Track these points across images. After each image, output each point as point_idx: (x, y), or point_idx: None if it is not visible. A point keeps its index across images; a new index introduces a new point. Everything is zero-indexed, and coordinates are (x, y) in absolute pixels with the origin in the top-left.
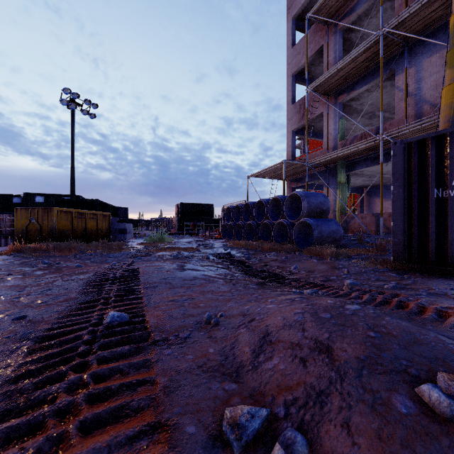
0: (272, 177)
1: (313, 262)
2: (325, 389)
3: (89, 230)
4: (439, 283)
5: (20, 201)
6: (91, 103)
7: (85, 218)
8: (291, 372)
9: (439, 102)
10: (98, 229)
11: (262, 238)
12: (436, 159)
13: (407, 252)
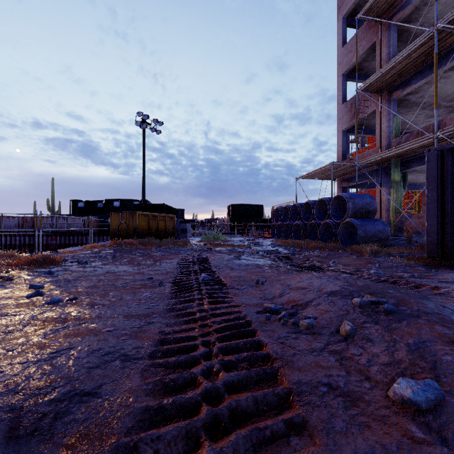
0: (321, 178)
1: (352, 258)
2: (311, 300)
3: (160, 229)
4: None
5: (102, 205)
6: (157, 121)
7: (157, 219)
8: (297, 297)
9: None
10: (166, 229)
11: (309, 237)
12: None
13: (440, 250)
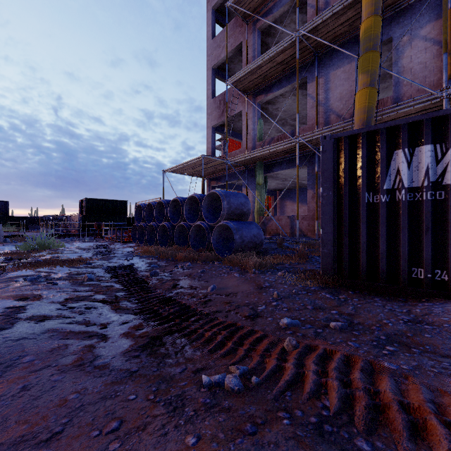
0: (191, 174)
1: (235, 278)
2: None
3: None
4: (381, 308)
5: None
6: None
7: None
8: None
9: (343, 113)
10: None
11: (178, 243)
12: (367, 159)
13: (337, 265)
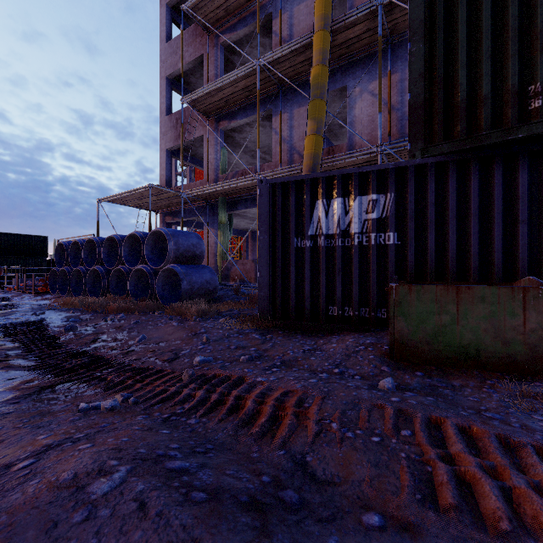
0: (139, 206)
1: (172, 327)
2: None
3: None
4: (296, 343)
5: None
6: None
7: None
8: None
9: None
10: None
11: (115, 292)
12: (296, 206)
13: (272, 307)
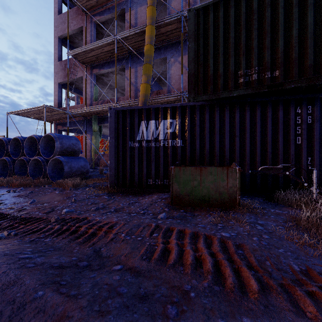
0: (38, 118)
1: (54, 194)
2: None
3: None
4: (127, 199)
5: None
6: None
7: None
8: None
9: None
10: None
11: (19, 174)
12: (130, 124)
13: (117, 181)
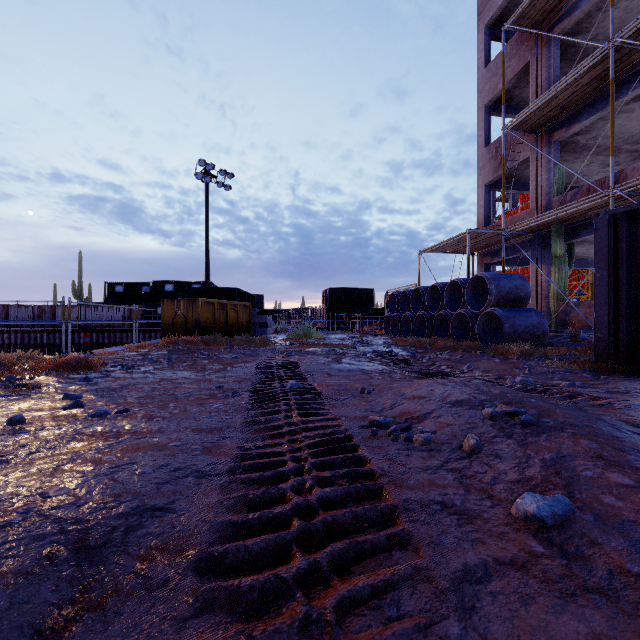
0: (455, 251)
1: (494, 362)
2: (430, 412)
3: (230, 323)
4: (637, 384)
5: (149, 290)
6: (226, 173)
7: (226, 309)
8: (413, 408)
9: None
10: (239, 322)
11: (437, 334)
12: None
13: (613, 350)
